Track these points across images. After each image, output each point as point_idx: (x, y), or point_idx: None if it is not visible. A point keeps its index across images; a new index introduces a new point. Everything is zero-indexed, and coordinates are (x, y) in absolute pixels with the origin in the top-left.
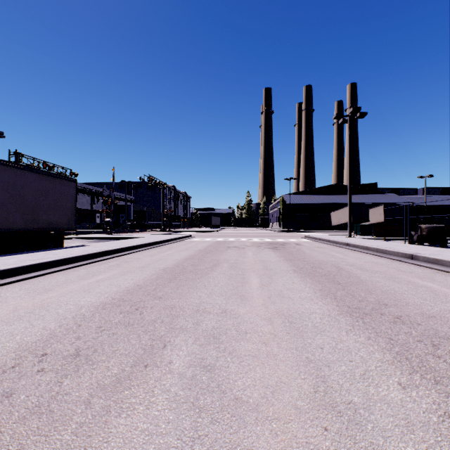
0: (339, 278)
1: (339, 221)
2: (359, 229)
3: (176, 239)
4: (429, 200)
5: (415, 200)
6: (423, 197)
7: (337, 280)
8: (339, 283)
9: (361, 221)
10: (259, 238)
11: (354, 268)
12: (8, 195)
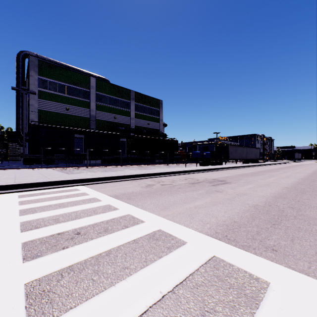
0: None
1: None
2: None
3: (284, 163)
4: None
5: None
6: None
7: None
8: None
9: None
10: None
11: None
12: (254, 153)
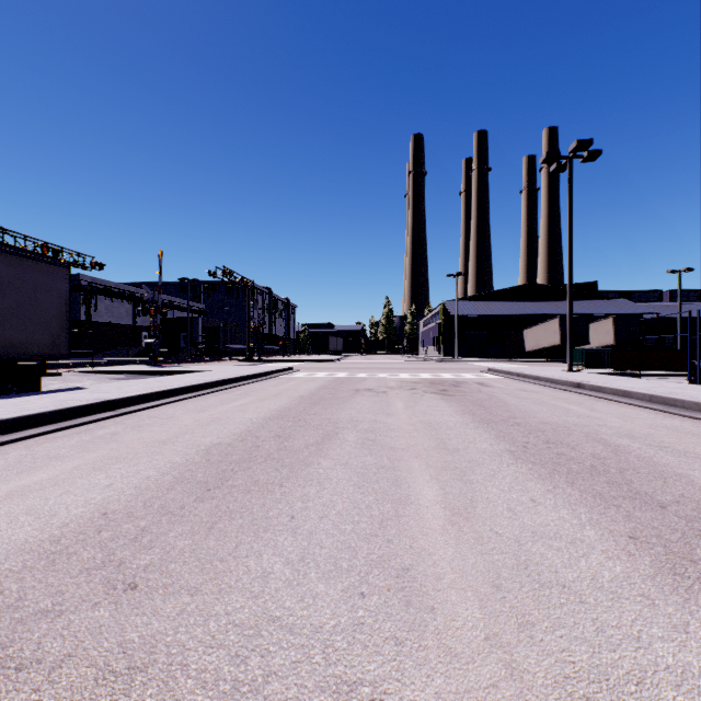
0: (643, 483)
1: (539, 343)
2: (583, 357)
3: (264, 374)
4: (683, 309)
5: (659, 309)
6: (672, 306)
7: (644, 489)
8: (663, 505)
9: (576, 344)
10: (409, 373)
11: (647, 447)
12: None
